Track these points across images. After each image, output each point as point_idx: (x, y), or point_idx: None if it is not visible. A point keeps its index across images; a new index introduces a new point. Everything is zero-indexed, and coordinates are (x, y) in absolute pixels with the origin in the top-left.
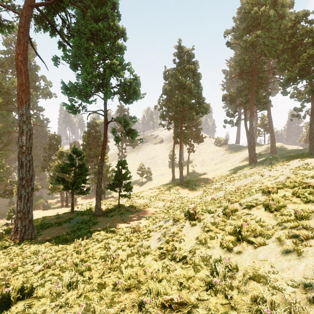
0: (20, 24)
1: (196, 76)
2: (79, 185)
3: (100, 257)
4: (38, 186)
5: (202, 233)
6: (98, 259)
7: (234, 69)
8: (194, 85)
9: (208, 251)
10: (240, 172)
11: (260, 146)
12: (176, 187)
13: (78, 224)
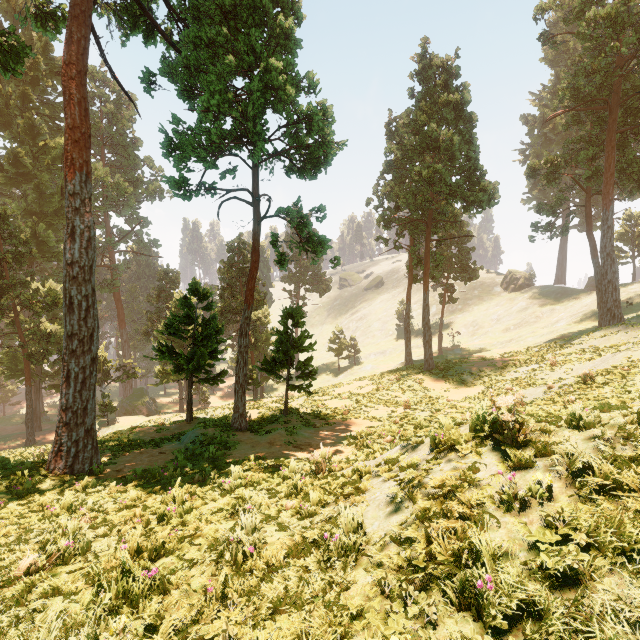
0: (72, 0)
1: (462, 122)
2: (202, 362)
3: (211, 543)
4: (135, 369)
5: (575, 500)
6: (203, 549)
7: (559, 101)
8: (459, 137)
9: None
10: (579, 344)
11: (622, 287)
12: (416, 375)
13: (194, 446)
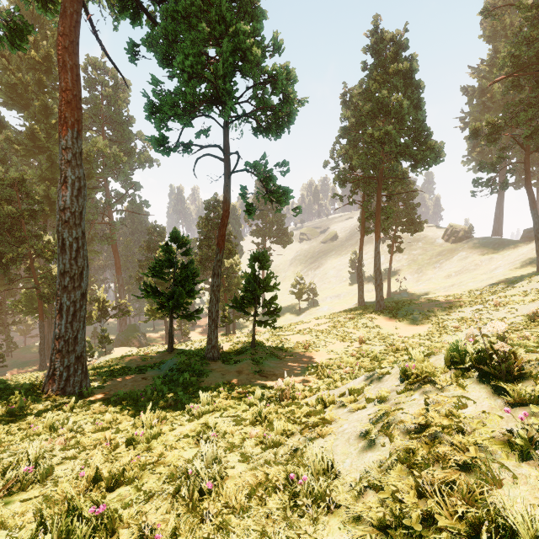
0: None
1: (410, 89)
2: (180, 301)
3: (171, 473)
4: (128, 308)
5: None
6: (161, 480)
7: (499, 69)
8: (408, 102)
9: None
10: (521, 287)
11: None
12: (369, 315)
13: (172, 373)
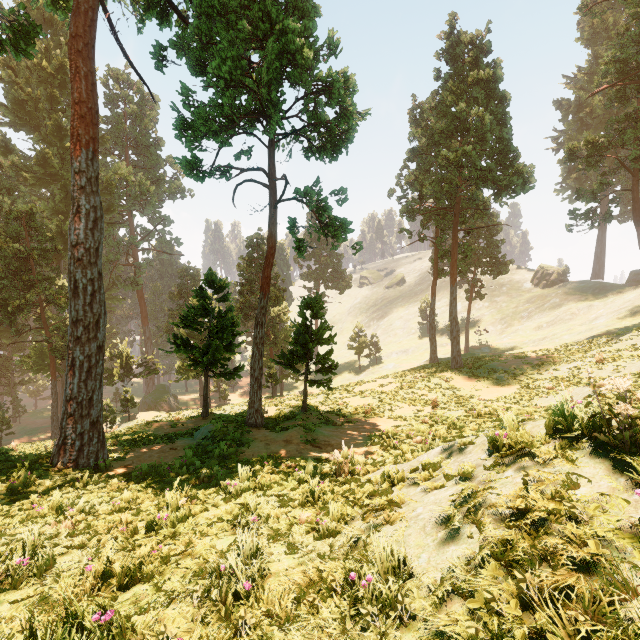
0: None
1: (493, 102)
2: (217, 356)
3: (200, 568)
4: (156, 365)
5: None
6: (187, 577)
7: (601, 77)
8: (491, 117)
9: None
10: (629, 340)
11: None
12: (443, 373)
13: (206, 442)
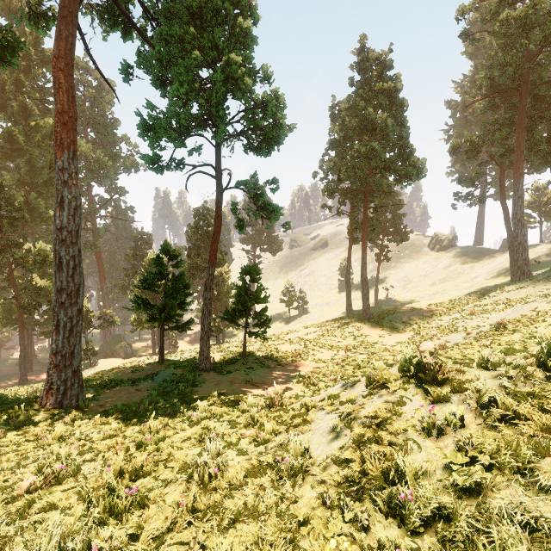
0: (61, 3)
1: (395, 107)
2: (172, 313)
3: (182, 466)
4: (114, 318)
5: (482, 427)
6: (175, 471)
7: (477, 89)
8: (392, 120)
9: (547, 509)
10: (494, 297)
11: (531, 247)
12: (356, 323)
13: (166, 384)
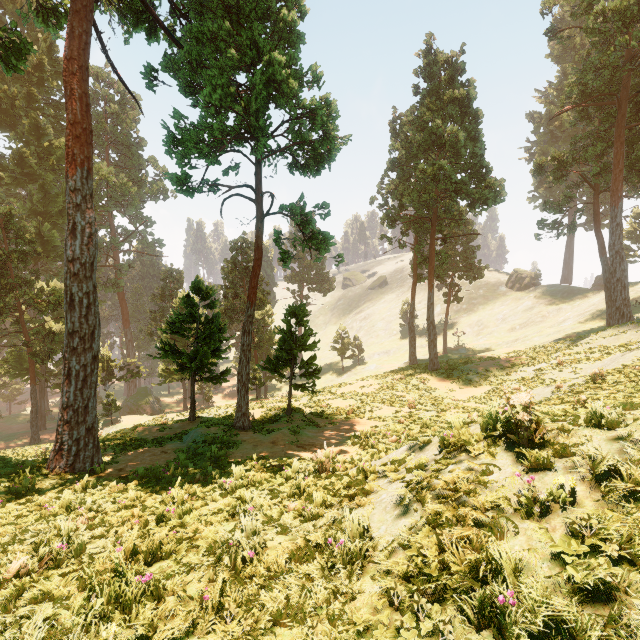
0: None
1: (468, 118)
2: (205, 361)
3: (210, 546)
4: (139, 368)
5: (601, 505)
6: (201, 553)
7: (566, 97)
8: (465, 134)
9: None
10: (587, 343)
11: (630, 286)
12: (421, 375)
13: (196, 445)
